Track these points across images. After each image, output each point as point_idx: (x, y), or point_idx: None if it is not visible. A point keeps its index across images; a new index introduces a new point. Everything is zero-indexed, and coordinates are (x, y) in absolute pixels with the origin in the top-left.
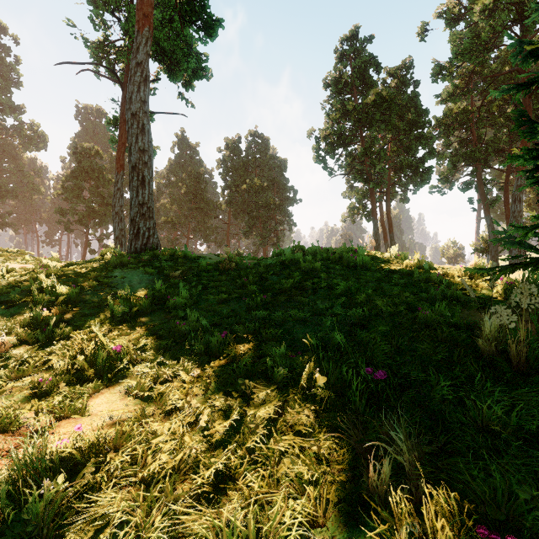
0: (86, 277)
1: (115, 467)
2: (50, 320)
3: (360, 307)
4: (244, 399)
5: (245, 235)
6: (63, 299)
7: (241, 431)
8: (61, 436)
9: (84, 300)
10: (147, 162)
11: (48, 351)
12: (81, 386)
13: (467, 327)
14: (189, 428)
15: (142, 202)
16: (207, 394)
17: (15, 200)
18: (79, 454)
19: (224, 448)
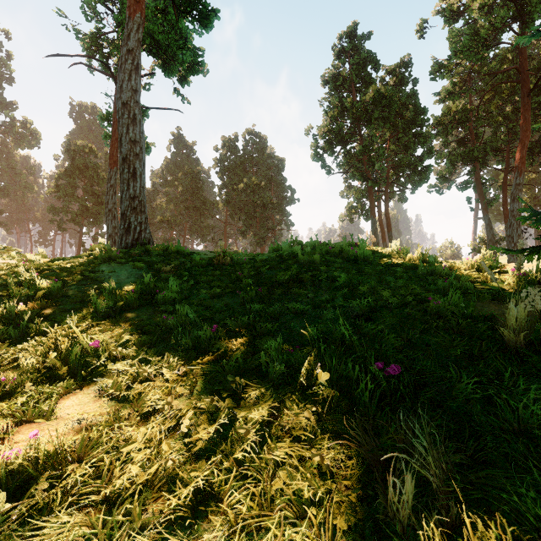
0: (71, 271)
1: (75, 483)
2: (25, 315)
3: (364, 298)
4: (234, 399)
5: (242, 235)
6: (43, 293)
7: (229, 437)
8: (19, 444)
9: (67, 295)
10: (139, 153)
11: (19, 348)
12: (51, 386)
13: (484, 318)
14: (168, 433)
15: (133, 195)
16: (193, 394)
17: (7, 198)
18: (30, 467)
19: (208, 458)
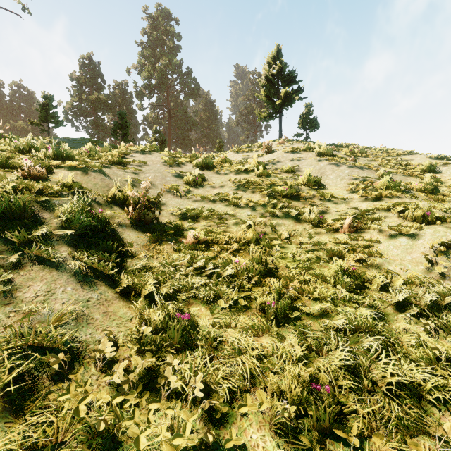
0: None
1: None
2: None
3: None
4: None
5: None
6: None
7: None
8: None
9: None
10: None
11: None
12: None
13: None
14: None
15: None
16: None
17: None
18: None
19: None
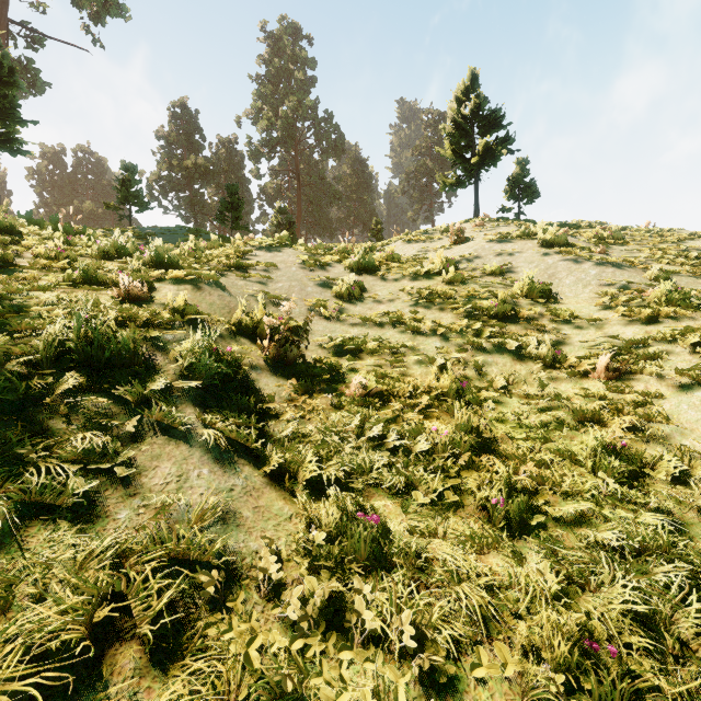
0: None
1: None
2: None
3: None
4: None
5: None
6: None
7: None
8: None
9: None
10: None
11: None
12: None
13: None
14: None
15: None
16: None
17: None
18: None
19: None
